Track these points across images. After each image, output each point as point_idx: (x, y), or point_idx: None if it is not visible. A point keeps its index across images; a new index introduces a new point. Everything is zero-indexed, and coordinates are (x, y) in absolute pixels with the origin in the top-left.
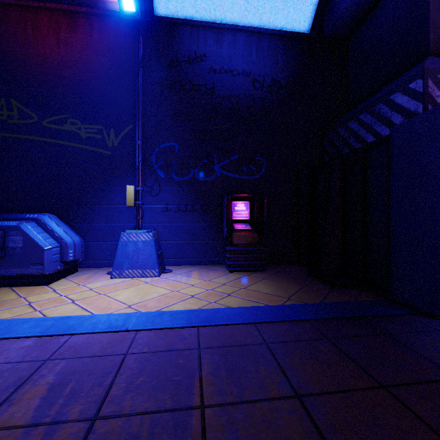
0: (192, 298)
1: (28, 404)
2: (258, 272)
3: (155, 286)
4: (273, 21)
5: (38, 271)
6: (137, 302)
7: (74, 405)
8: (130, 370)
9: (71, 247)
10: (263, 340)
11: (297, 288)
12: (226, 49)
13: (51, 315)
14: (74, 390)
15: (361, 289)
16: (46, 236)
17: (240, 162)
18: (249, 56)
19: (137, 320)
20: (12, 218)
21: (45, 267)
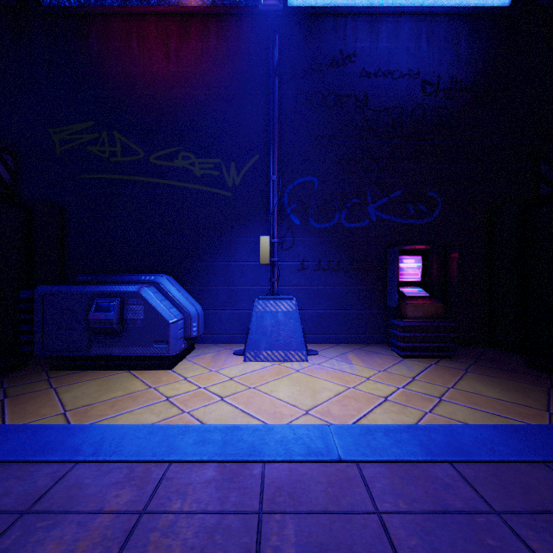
0: (387, 401)
1: None
2: (446, 359)
3: (314, 377)
4: None
5: (163, 352)
6: (312, 406)
7: None
8: (415, 552)
9: (195, 319)
10: None
11: (541, 391)
12: (384, 43)
13: (209, 421)
14: None
15: None
16: (168, 305)
17: (405, 200)
18: (418, 49)
19: (341, 441)
20: (125, 281)
21: (170, 346)
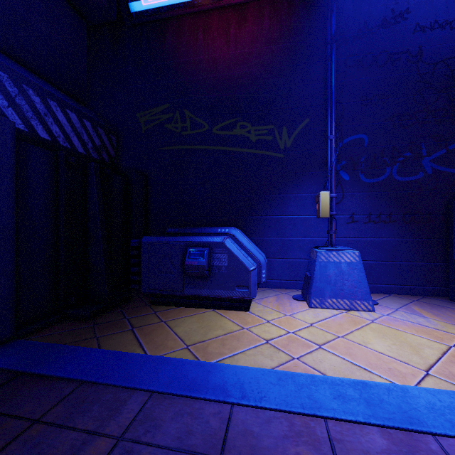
0: None
1: None
2: None
3: (397, 330)
4: None
5: (243, 295)
6: (426, 365)
7: None
8: None
9: (264, 267)
10: None
11: None
12: None
13: (327, 371)
14: None
15: None
16: (245, 254)
17: None
18: None
19: None
20: (205, 232)
21: (250, 291)
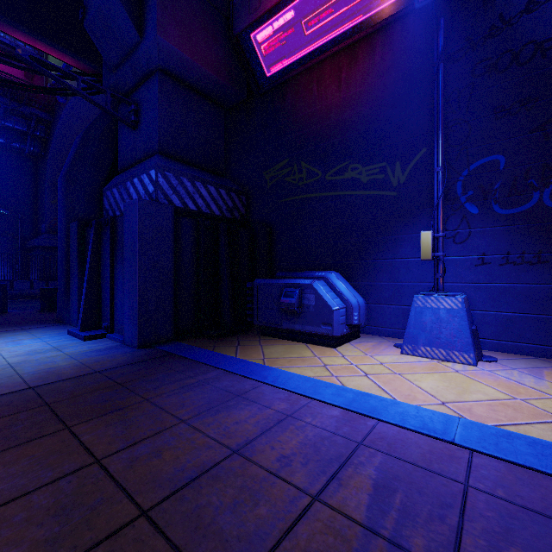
0: None
1: (357, 495)
2: None
3: (473, 380)
4: None
5: (328, 332)
6: (452, 400)
7: (413, 531)
8: (484, 519)
9: (356, 309)
10: None
11: None
12: None
13: (348, 385)
14: (406, 507)
15: None
16: (333, 296)
17: None
18: None
19: (464, 431)
20: (304, 276)
21: (333, 329)
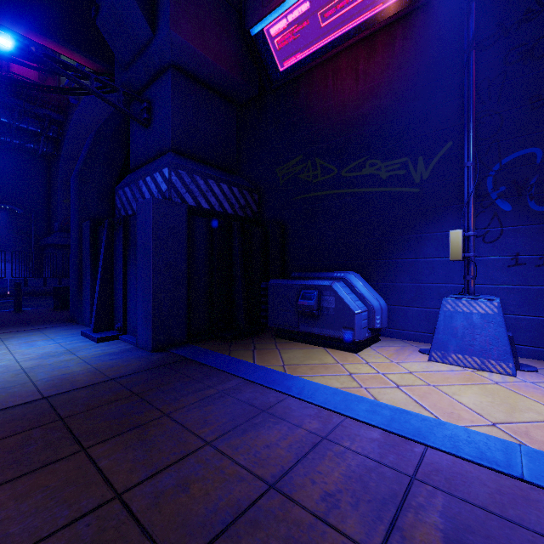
0: None
1: None
2: None
3: (519, 394)
4: None
5: (349, 337)
6: (503, 420)
7: None
8: None
9: (378, 312)
10: None
11: None
12: None
13: (382, 399)
14: None
15: None
16: (354, 298)
17: None
18: None
19: (532, 464)
20: (322, 277)
21: (355, 333)
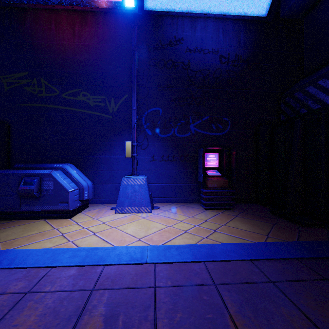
0: (186, 233)
1: None
2: (229, 210)
3: (151, 221)
4: (237, 9)
5: (64, 208)
6: (143, 236)
7: None
8: (165, 304)
9: (86, 189)
10: (268, 278)
11: (269, 226)
12: (199, 33)
13: (82, 245)
14: (126, 324)
15: (327, 229)
16: (69, 181)
17: (210, 122)
18: (217, 38)
19: (151, 253)
20: (44, 167)
21: (69, 205)
